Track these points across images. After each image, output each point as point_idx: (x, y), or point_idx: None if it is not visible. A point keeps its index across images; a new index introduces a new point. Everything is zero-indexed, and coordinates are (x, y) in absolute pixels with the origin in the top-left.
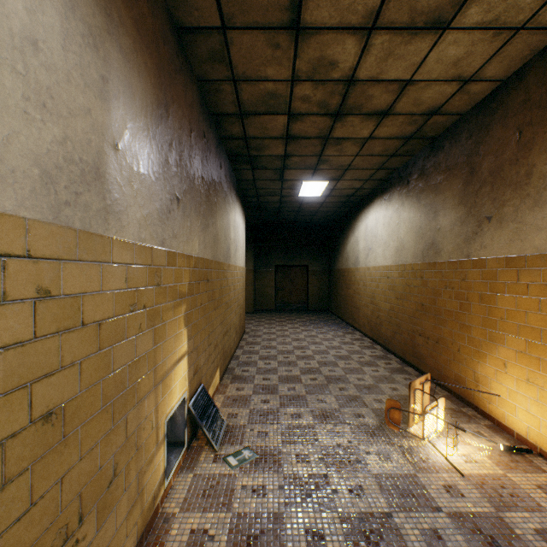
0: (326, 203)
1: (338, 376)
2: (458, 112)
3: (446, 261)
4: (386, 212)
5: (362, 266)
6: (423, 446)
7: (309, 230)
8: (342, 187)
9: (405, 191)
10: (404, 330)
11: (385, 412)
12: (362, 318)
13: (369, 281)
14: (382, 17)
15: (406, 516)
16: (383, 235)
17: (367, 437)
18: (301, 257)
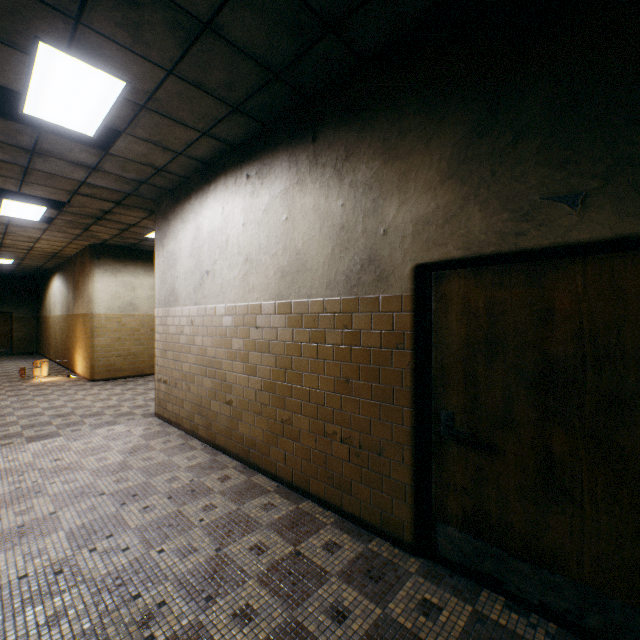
0: (22, 267)
1: (11, 374)
2: (70, 254)
3: (71, 314)
4: (60, 284)
5: (53, 315)
6: (35, 380)
7: (15, 279)
8: (29, 263)
9: (64, 276)
10: (64, 350)
11: (20, 372)
12: (53, 350)
13: (55, 325)
14: (7, 238)
15: (10, 387)
16: (59, 297)
17: (10, 382)
18: (4, 305)
